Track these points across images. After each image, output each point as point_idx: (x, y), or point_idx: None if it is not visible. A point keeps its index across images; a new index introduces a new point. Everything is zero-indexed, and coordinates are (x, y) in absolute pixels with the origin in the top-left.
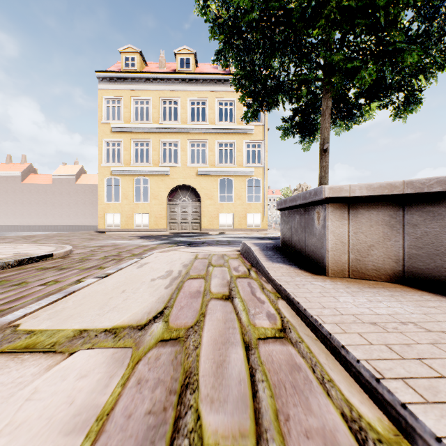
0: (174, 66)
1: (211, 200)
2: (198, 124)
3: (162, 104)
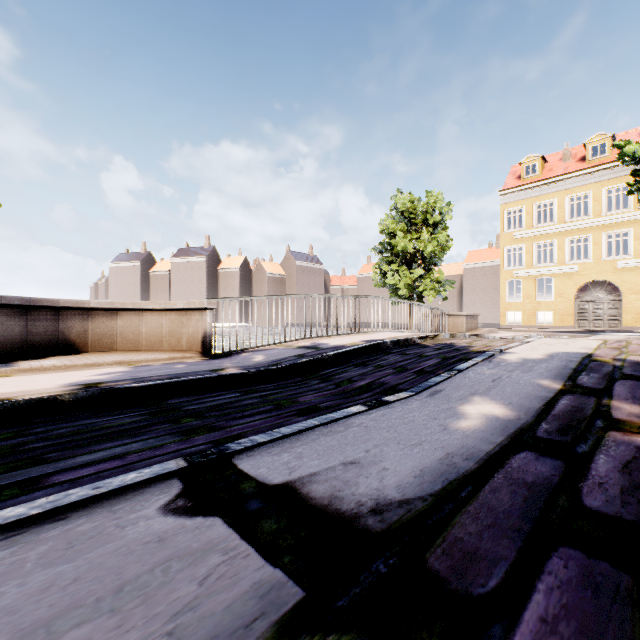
0: (580, 151)
1: (637, 295)
2: (617, 213)
3: (568, 202)
